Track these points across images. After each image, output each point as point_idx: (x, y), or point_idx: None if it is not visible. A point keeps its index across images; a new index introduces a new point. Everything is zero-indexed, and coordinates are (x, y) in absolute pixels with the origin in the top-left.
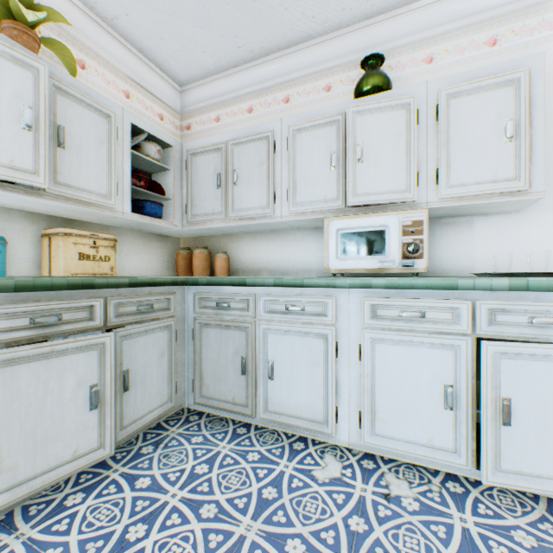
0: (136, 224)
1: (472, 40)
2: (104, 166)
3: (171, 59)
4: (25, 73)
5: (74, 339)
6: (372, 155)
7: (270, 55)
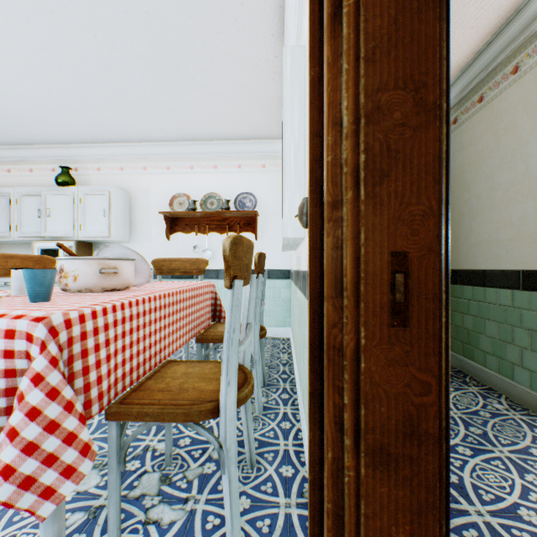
0: None
1: (115, 166)
2: None
3: None
4: None
5: None
6: (56, 214)
7: (19, 146)
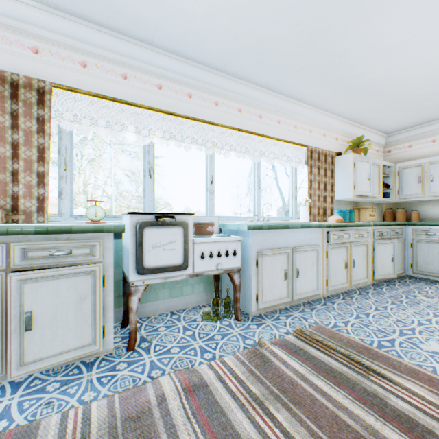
0: (378, 201)
1: None
2: (376, 183)
3: (389, 129)
4: (367, 164)
5: (388, 240)
6: None
7: None
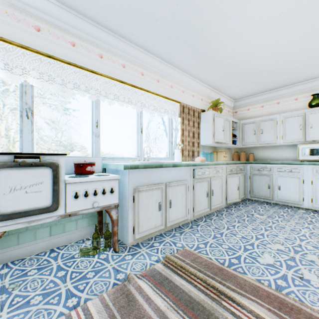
0: (229, 146)
1: None
2: (228, 134)
3: (236, 96)
4: (222, 119)
5: (235, 174)
6: (315, 126)
7: (272, 90)
